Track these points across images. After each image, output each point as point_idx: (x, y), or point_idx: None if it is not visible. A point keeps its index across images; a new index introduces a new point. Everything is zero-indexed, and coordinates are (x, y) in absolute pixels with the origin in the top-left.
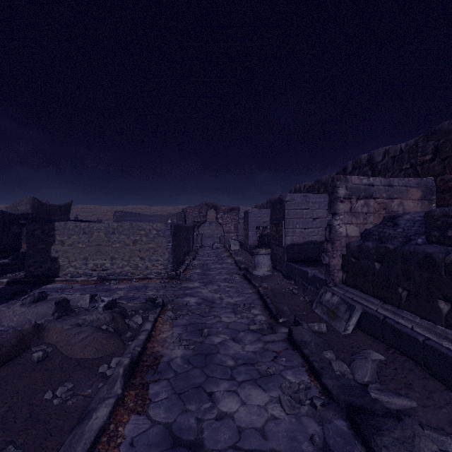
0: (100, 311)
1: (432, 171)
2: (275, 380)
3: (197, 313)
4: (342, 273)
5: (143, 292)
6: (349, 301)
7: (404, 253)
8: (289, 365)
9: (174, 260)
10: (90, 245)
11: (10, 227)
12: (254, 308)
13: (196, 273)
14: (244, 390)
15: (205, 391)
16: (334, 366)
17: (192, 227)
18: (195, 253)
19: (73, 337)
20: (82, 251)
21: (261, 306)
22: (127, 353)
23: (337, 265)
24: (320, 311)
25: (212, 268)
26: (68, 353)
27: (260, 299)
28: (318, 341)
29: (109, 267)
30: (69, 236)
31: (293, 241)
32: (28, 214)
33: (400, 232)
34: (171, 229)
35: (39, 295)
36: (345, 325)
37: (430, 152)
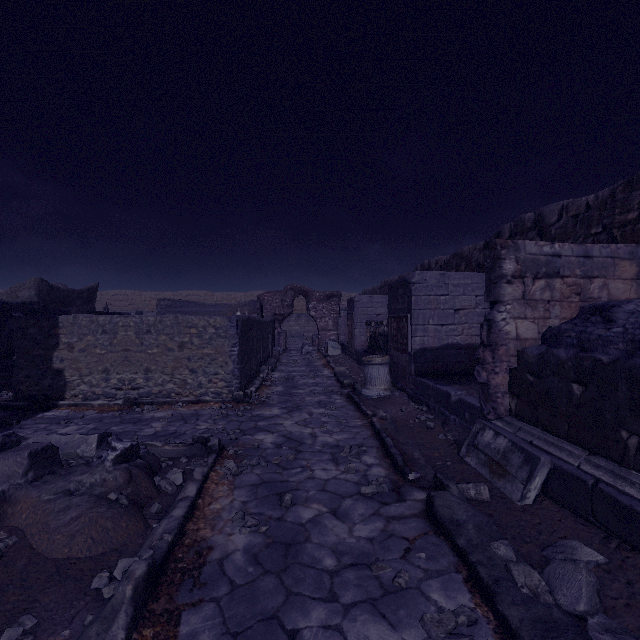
0: (108, 467)
1: (639, 236)
2: (411, 601)
3: (275, 462)
4: (509, 398)
5: (192, 423)
6: (527, 449)
7: (632, 371)
8: (432, 568)
9: (242, 374)
10: (112, 350)
11: (5, 323)
12: (367, 453)
13: (276, 393)
14: (355, 626)
15: (283, 628)
16: (516, 575)
17: (271, 323)
18: (276, 361)
19: (56, 517)
20: (101, 359)
21: (378, 450)
22: (147, 547)
23: (502, 385)
24: (476, 461)
25: (300, 385)
26: (42, 548)
27: (375, 436)
28: (480, 520)
29: (143, 384)
30: (81, 337)
31: (424, 345)
32: (32, 303)
33: (620, 333)
34: (238, 325)
35: (5, 440)
36: (521, 490)
37: (636, 208)
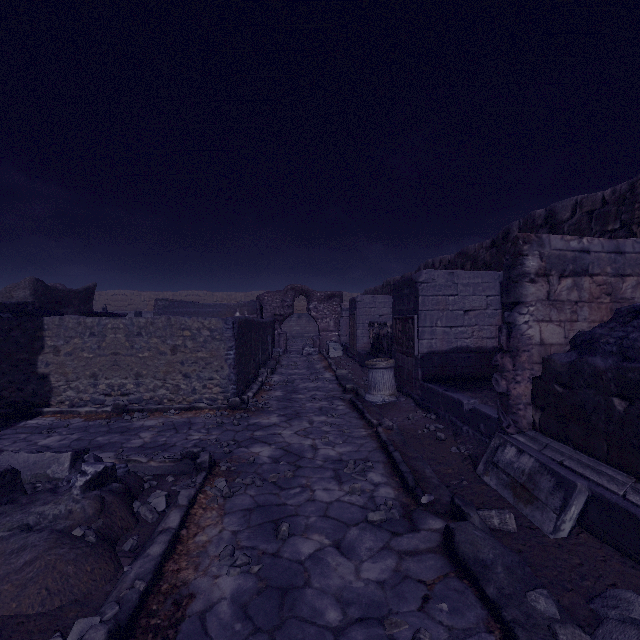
0: (76, 496)
1: None
2: None
3: (271, 480)
4: (532, 411)
5: (183, 433)
6: (559, 471)
7: None
8: (458, 626)
9: (238, 378)
10: (101, 354)
11: None
12: (373, 469)
13: (275, 398)
14: None
15: None
16: None
17: (271, 323)
18: (276, 363)
19: (7, 561)
20: (89, 363)
21: (385, 466)
22: (114, 599)
23: (524, 395)
24: (496, 482)
25: (300, 389)
26: None
27: (381, 449)
28: (510, 560)
29: (133, 389)
30: (67, 340)
31: (432, 348)
32: (26, 303)
33: None
34: (235, 327)
35: None
36: (554, 521)
37: None
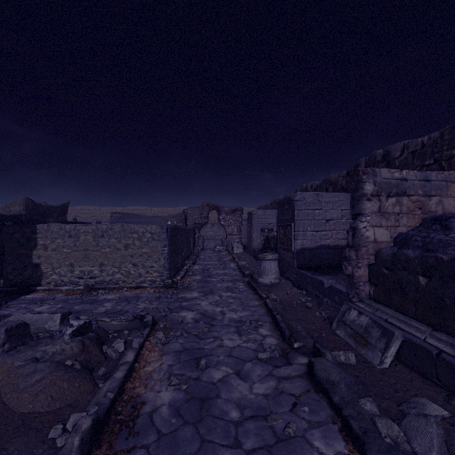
0: (66, 340)
1: None
2: (298, 448)
3: (194, 333)
4: (369, 286)
5: (133, 304)
6: (384, 325)
7: None
8: (314, 420)
9: (170, 267)
10: (76, 250)
11: (1, 229)
12: (262, 326)
13: (196, 280)
14: None
15: None
16: (380, 427)
17: (193, 229)
18: (196, 257)
19: (24, 380)
20: (68, 256)
21: (270, 324)
22: (94, 403)
23: (363, 276)
24: (344, 333)
25: (213, 274)
26: (12, 404)
27: (268, 313)
28: (350, 381)
29: (98, 274)
30: (53, 240)
31: (304, 246)
32: (21, 215)
33: None
34: (168, 231)
35: None
36: (380, 357)
37: None
